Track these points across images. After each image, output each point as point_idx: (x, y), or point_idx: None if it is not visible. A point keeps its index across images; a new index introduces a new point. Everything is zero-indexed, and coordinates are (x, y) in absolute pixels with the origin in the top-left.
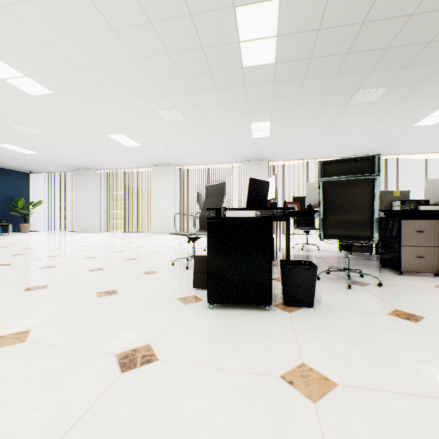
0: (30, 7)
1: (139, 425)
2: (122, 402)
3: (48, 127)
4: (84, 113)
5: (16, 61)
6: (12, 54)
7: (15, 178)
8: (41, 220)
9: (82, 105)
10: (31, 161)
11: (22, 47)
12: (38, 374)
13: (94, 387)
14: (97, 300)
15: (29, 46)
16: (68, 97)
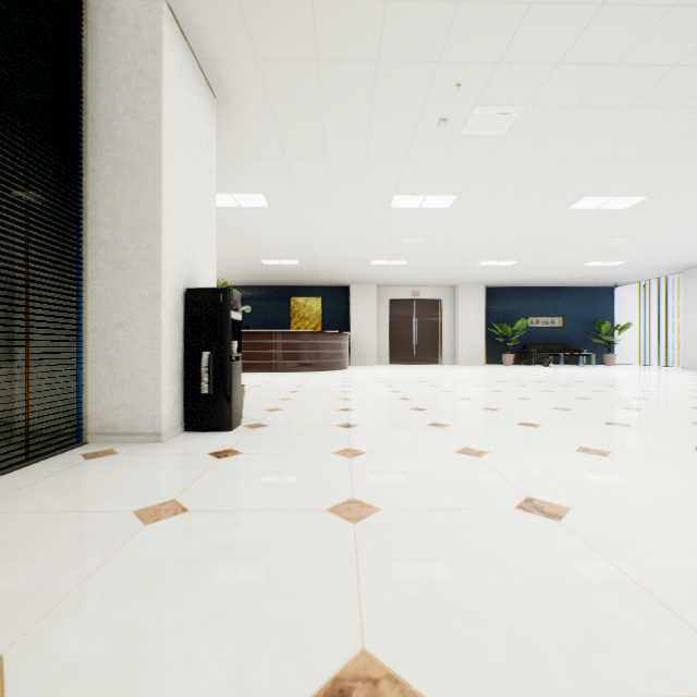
0: (623, 150)
1: (696, 461)
2: (688, 455)
3: (639, 231)
4: (691, 200)
5: (607, 191)
6: (604, 188)
7: (596, 297)
8: (628, 349)
9: (687, 194)
10: (615, 273)
11: (614, 179)
12: (637, 437)
13: (671, 448)
14: (689, 425)
15: (620, 175)
16: (666, 193)
